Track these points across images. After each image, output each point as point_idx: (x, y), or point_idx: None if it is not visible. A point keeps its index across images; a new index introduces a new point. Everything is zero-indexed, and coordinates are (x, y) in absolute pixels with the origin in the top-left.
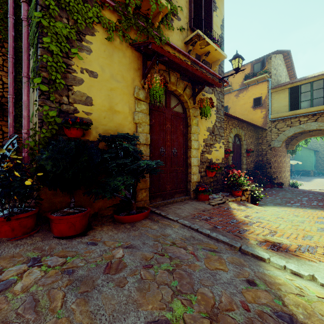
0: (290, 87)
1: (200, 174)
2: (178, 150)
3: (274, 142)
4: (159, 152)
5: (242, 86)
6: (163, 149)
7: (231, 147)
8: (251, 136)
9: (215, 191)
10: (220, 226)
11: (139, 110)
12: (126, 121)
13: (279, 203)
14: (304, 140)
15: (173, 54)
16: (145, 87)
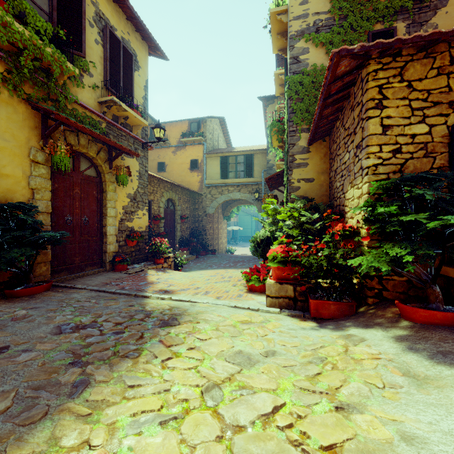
0: (221, 156)
1: (118, 244)
2: (90, 218)
3: (209, 208)
4: (65, 220)
5: (180, 143)
6: (70, 217)
7: (162, 212)
8: (187, 201)
9: (138, 261)
10: (129, 287)
11: (38, 174)
12: (19, 186)
13: (202, 268)
14: (236, 208)
15: (82, 125)
16: (45, 149)
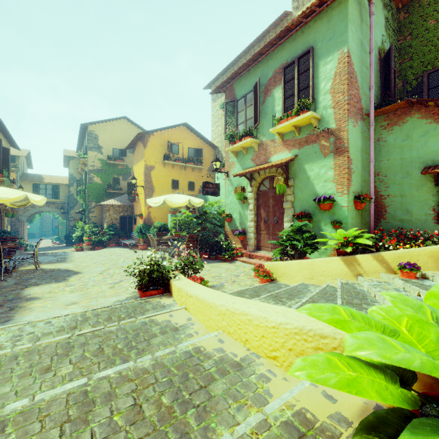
0: (33, 183)
1: None
2: None
3: (22, 216)
4: None
5: None
6: None
7: None
8: None
9: None
10: None
11: None
12: None
13: None
14: (39, 214)
15: None
16: None
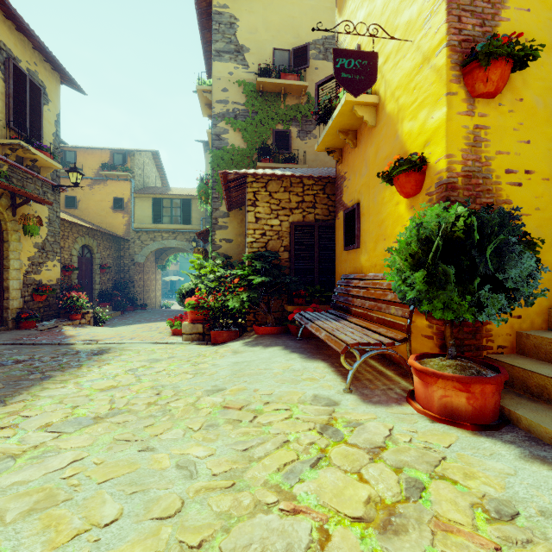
0: (154, 197)
1: (23, 299)
2: None
3: (138, 256)
4: None
5: (98, 176)
6: None
7: (76, 261)
8: (109, 248)
9: (48, 318)
10: (47, 340)
11: None
12: None
13: (129, 324)
14: (174, 255)
15: None
16: None
